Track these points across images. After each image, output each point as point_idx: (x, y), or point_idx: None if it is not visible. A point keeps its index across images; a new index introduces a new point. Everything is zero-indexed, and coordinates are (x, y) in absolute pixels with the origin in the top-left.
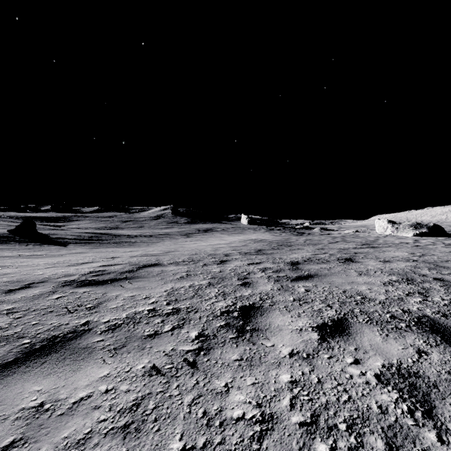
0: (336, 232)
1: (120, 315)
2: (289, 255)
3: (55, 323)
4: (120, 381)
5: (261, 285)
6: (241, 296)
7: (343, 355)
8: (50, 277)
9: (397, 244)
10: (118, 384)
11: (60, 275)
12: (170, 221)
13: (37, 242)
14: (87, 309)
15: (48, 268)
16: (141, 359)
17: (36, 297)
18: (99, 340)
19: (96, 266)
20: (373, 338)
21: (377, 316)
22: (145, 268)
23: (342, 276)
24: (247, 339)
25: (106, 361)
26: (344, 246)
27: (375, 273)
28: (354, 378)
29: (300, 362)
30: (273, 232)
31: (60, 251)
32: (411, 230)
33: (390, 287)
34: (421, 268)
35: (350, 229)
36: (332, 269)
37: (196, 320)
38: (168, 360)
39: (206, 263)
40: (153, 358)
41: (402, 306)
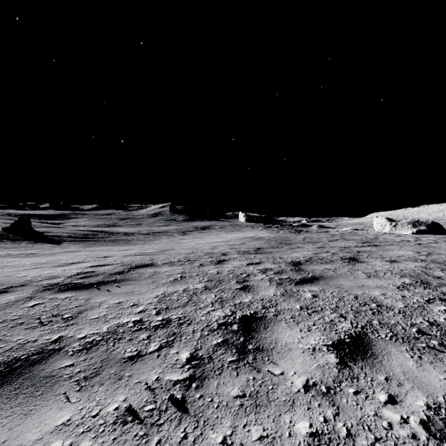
0: (334, 230)
1: (100, 328)
2: (289, 254)
3: (21, 339)
4: (82, 433)
5: (262, 290)
6: (241, 303)
7: (372, 389)
8: (32, 279)
9: (398, 242)
10: (79, 438)
11: (43, 278)
12: (168, 219)
13: (31, 240)
14: (64, 319)
15: (34, 268)
16: (116, 394)
17: (10, 305)
18: (68, 365)
19: (86, 266)
20: (404, 362)
21: (401, 330)
22: (137, 269)
23: (349, 278)
24: (250, 363)
25: (70, 399)
26: (345, 245)
27: (385, 275)
28: (395, 429)
29: (319, 400)
30: (271, 230)
31: (53, 250)
32: (409, 227)
33: (405, 291)
34: (433, 268)
35: (348, 226)
36: (338, 270)
37: (189, 335)
38: (149, 397)
39: (203, 264)
40: (131, 393)
41: (427, 317)
